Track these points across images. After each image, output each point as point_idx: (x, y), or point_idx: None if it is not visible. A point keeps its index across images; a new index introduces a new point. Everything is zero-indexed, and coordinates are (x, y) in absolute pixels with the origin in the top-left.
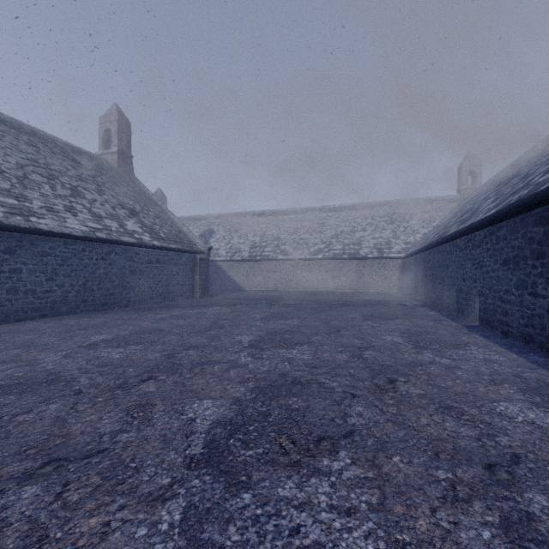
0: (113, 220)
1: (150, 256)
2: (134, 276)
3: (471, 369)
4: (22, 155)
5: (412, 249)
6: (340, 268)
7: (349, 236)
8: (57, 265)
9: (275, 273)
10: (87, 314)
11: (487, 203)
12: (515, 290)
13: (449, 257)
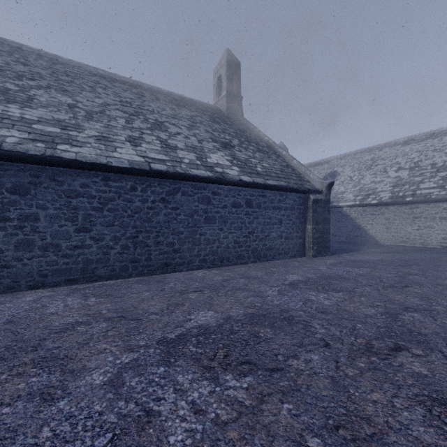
0: (192, 151)
1: (236, 197)
2: (211, 225)
3: None
4: (117, 99)
5: None
6: None
7: None
8: (92, 209)
9: (444, 220)
10: (129, 281)
11: None
12: None
13: None
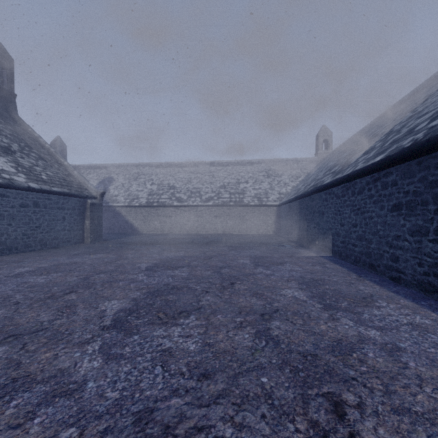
0: None
1: (25, 199)
2: None
3: (416, 350)
4: None
5: (285, 198)
6: (227, 213)
7: (235, 186)
8: None
9: (171, 218)
10: None
11: (358, 156)
12: (409, 236)
13: (324, 204)
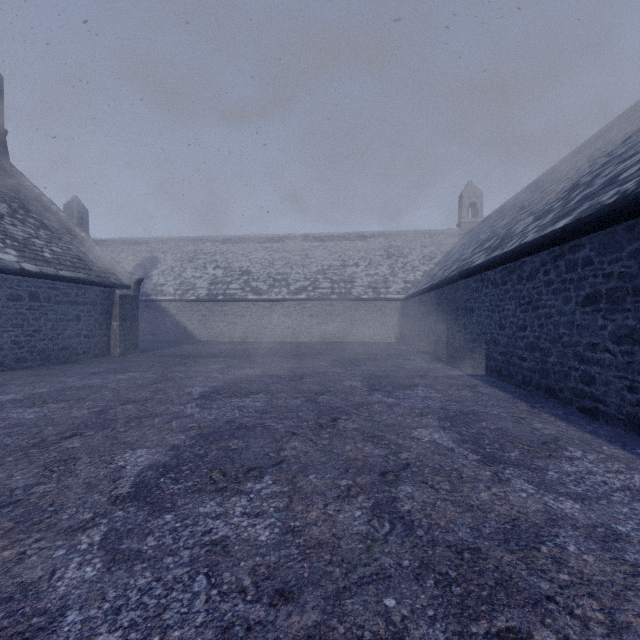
0: None
1: (16, 289)
2: None
3: None
4: None
5: (413, 289)
6: (328, 311)
7: (339, 271)
8: None
9: (244, 318)
10: None
11: (526, 223)
12: (612, 344)
13: (474, 296)
